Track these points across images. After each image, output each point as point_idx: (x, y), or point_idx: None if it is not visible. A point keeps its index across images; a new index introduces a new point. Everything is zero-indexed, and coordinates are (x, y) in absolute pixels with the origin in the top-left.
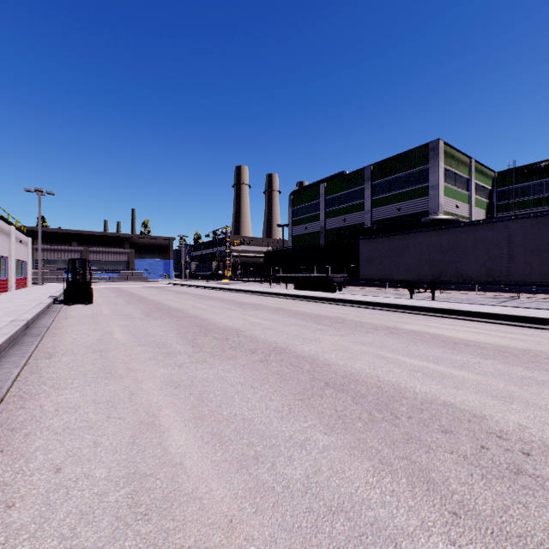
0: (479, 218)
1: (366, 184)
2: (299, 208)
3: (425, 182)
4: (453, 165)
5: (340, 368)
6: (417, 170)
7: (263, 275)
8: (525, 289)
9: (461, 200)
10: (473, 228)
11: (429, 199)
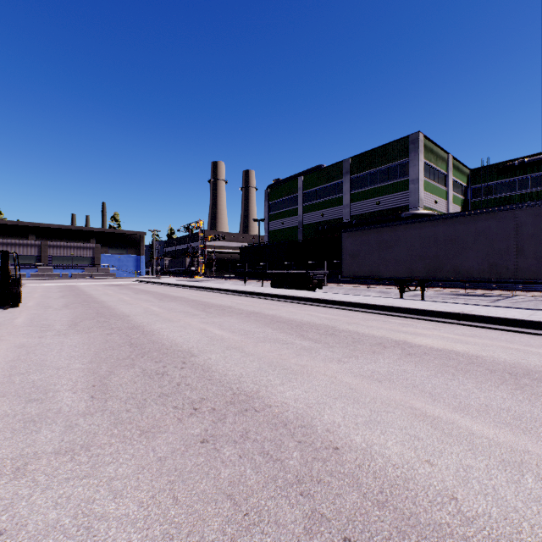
0: None
1: (345, 177)
2: (276, 203)
3: (404, 176)
4: (432, 160)
5: (361, 462)
6: (397, 163)
7: (237, 272)
8: (514, 286)
9: (439, 195)
10: (474, 218)
11: (409, 193)
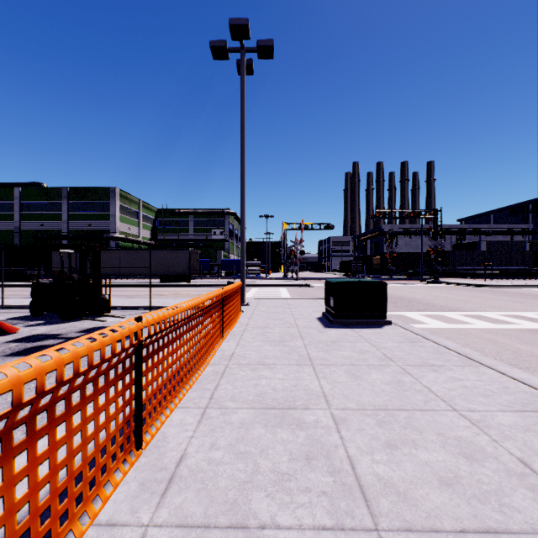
0: (146, 236)
1: (64, 200)
2: None
3: (108, 211)
4: (127, 203)
5: None
6: (103, 202)
7: None
8: (146, 277)
9: (133, 224)
10: (109, 252)
11: (110, 223)
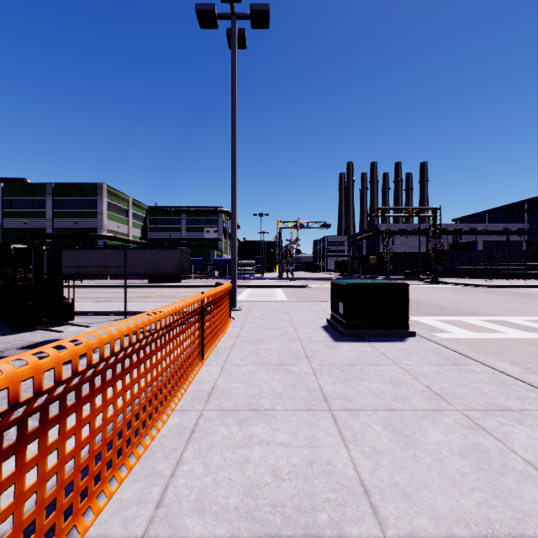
0: (136, 234)
1: (49, 197)
2: None
3: (95, 208)
4: (116, 200)
5: None
6: (90, 198)
7: None
8: (135, 277)
9: (122, 223)
10: (94, 251)
11: (98, 220)
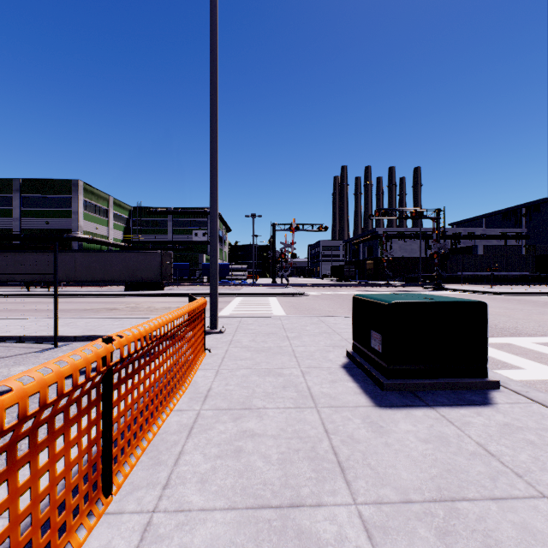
0: (118, 237)
1: (16, 194)
2: None
3: (69, 207)
4: (94, 199)
5: None
6: (63, 196)
7: None
8: (113, 284)
9: (101, 224)
10: (61, 254)
11: (72, 221)
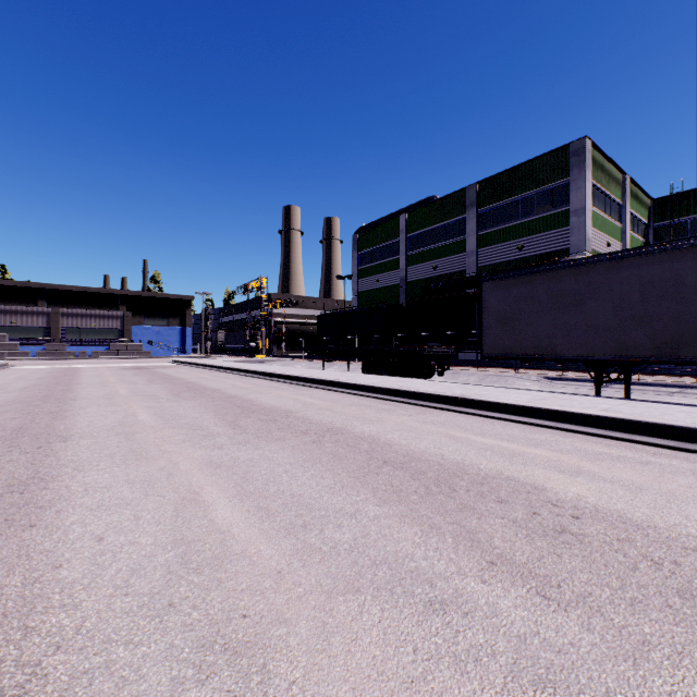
0: None
1: (469, 211)
2: (368, 252)
3: (562, 205)
4: (603, 182)
5: None
6: (549, 187)
7: (312, 349)
8: None
9: (612, 235)
10: None
11: (570, 231)
